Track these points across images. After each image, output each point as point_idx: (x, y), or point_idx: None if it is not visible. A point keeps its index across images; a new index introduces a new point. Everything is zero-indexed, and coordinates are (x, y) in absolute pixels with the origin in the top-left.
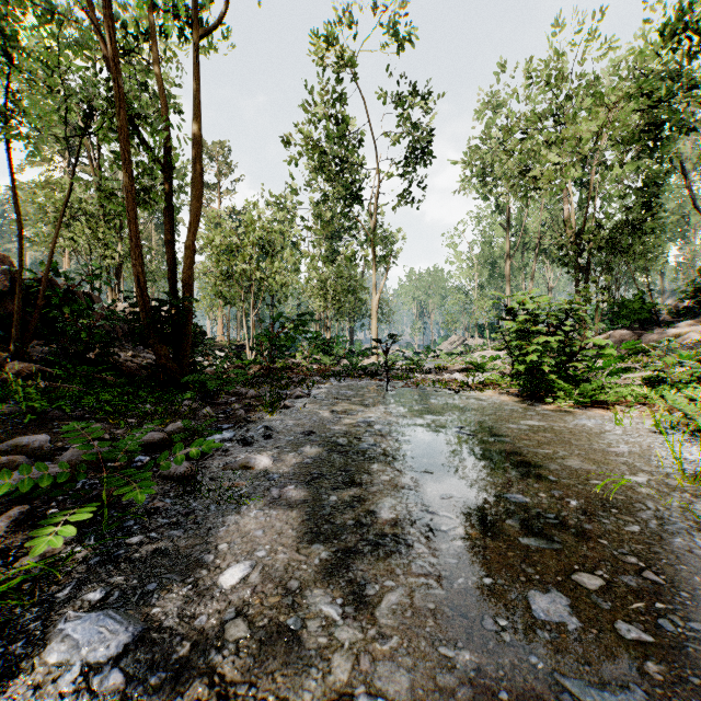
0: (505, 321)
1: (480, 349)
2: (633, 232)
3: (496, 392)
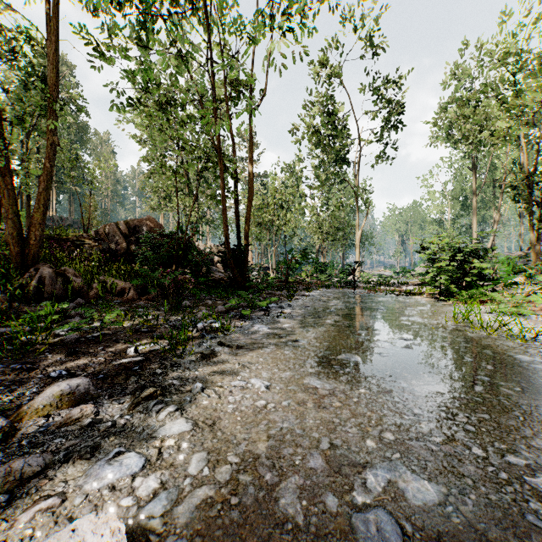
0: (420, 254)
1: None
2: None
3: (424, 296)
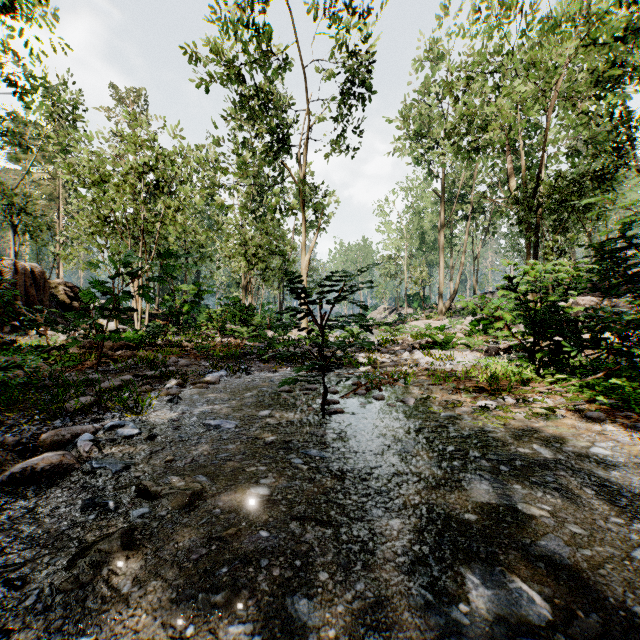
0: None
1: (414, 319)
2: (601, 183)
3: (576, 415)
